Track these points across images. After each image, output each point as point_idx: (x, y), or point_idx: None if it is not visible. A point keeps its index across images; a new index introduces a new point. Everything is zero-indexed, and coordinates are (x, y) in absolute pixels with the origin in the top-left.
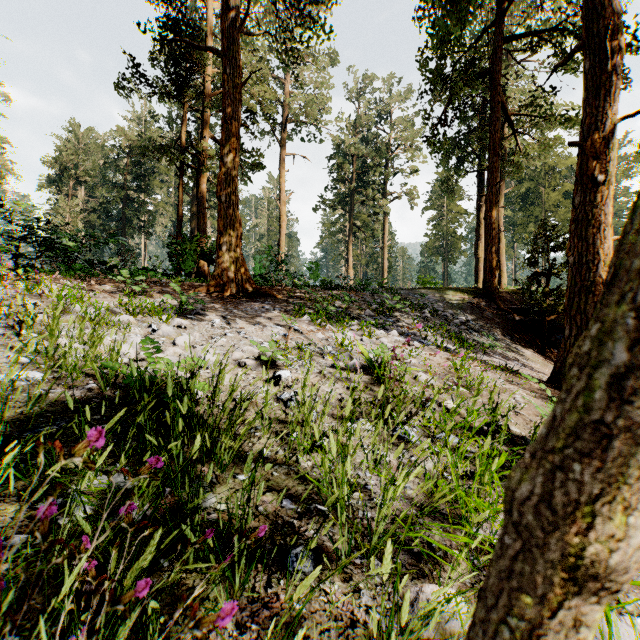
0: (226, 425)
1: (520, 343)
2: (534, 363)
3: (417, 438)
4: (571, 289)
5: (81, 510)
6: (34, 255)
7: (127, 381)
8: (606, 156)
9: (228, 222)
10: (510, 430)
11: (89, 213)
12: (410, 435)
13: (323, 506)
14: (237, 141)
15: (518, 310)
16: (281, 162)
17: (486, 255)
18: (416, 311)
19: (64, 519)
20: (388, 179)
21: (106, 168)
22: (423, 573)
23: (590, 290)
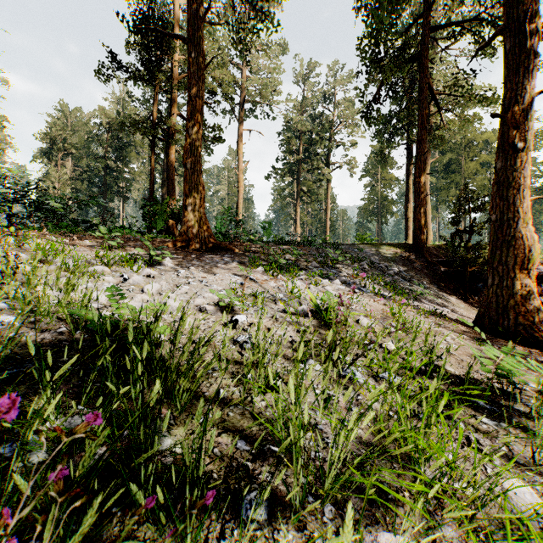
0: (183, 368)
1: (446, 291)
2: (459, 308)
3: (362, 378)
4: (493, 243)
5: (36, 455)
6: (26, 215)
7: (92, 326)
8: (525, 126)
9: (193, 186)
10: (445, 369)
11: (75, 180)
12: (356, 375)
13: (276, 447)
14: (201, 116)
15: (443, 262)
16: (239, 136)
17: (415, 215)
18: (355, 263)
19: (11, 470)
20: (330, 151)
21: (90, 142)
22: (376, 518)
23: (510, 244)
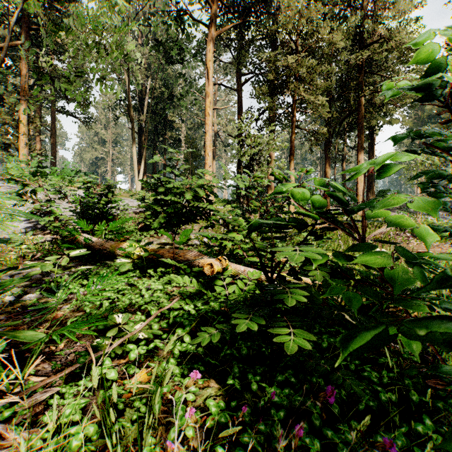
0: None
1: None
2: None
3: None
4: None
5: None
6: None
7: None
8: None
9: (370, 187)
10: None
11: None
12: None
13: None
14: None
15: None
16: None
17: None
18: None
19: None
20: None
21: None
22: None
23: None
